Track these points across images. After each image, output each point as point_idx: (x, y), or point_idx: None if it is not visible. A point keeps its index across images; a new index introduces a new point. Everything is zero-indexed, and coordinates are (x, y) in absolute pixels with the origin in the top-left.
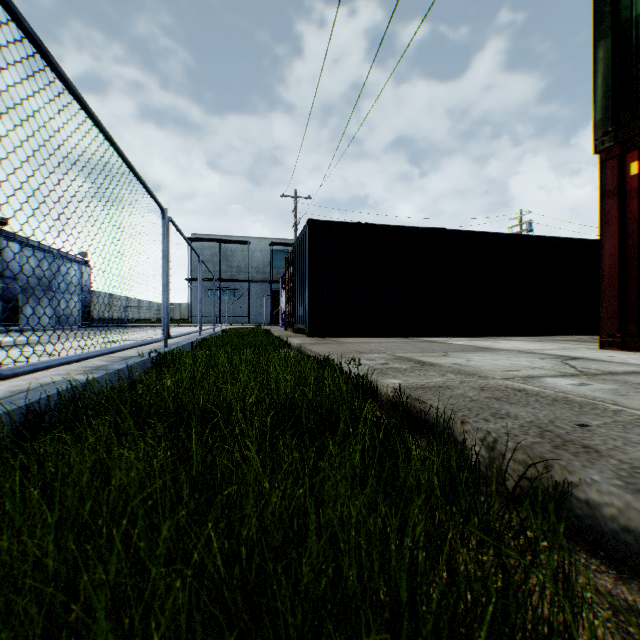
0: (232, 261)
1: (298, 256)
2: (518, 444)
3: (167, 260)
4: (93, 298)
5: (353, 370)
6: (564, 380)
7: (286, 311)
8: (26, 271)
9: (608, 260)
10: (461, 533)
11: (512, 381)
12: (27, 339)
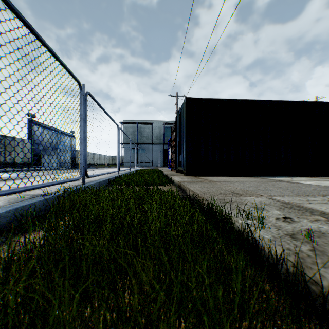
0: (143, 133)
1: (178, 124)
2: None
3: (84, 121)
4: (77, 153)
5: (256, 234)
6: None
7: (171, 159)
8: (44, 140)
9: None
10: None
11: None
12: (33, 174)
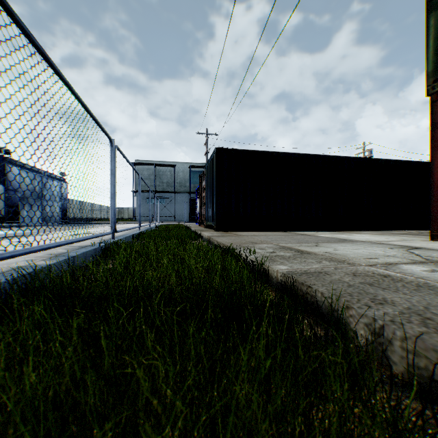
0: (163, 178)
1: (208, 174)
2: (407, 334)
3: (114, 176)
4: (69, 204)
5: (249, 257)
6: (417, 267)
7: (200, 213)
8: (23, 186)
9: (437, 175)
10: (370, 437)
11: (376, 267)
12: (21, 232)
